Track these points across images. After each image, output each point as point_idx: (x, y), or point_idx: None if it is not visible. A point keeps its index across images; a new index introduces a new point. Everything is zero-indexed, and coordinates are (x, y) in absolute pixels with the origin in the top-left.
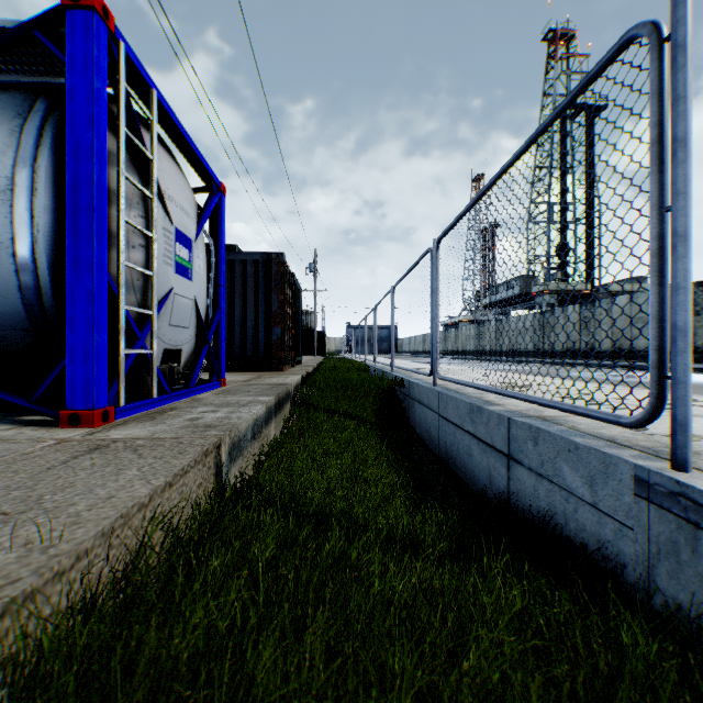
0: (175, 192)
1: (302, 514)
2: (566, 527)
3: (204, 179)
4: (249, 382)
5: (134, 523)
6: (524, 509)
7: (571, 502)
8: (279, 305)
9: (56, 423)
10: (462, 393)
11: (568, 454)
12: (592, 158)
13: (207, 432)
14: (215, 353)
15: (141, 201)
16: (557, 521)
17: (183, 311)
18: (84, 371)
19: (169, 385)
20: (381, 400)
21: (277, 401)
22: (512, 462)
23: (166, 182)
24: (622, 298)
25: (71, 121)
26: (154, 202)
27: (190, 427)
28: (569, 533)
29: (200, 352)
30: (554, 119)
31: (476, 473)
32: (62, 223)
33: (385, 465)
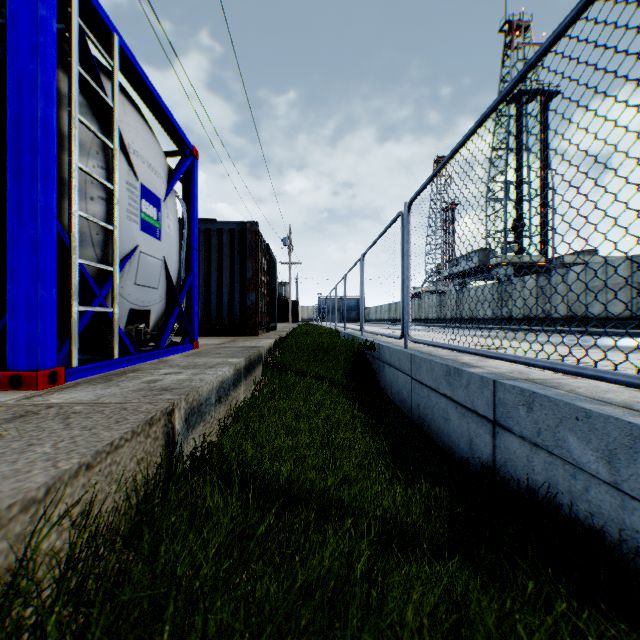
0: (141, 148)
1: (266, 492)
2: (572, 508)
3: (176, 142)
4: (223, 345)
5: (13, 530)
6: (514, 481)
7: (580, 479)
8: (253, 273)
9: (0, 385)
10: (436, 355)
11: (575, 422)
12: (546, 140)
13: (160, 396)
14: (188, 315)
15: (101, 151)
16: (559, 499)
17: (151, 271)
18: (26, 328)
19: (137, 346)
20: (352, 363)
21: (247, 363)
22: (498, 429)
23: (131, 137)
24: (577, 268)
25: (13, 51)
26: (115, 153)
27: (144, 390)
28: (577, 514)
29: (171, 313)
30: (551, 44)
31: (453, 439)
32: (4, 165)
33: (358, 429)
